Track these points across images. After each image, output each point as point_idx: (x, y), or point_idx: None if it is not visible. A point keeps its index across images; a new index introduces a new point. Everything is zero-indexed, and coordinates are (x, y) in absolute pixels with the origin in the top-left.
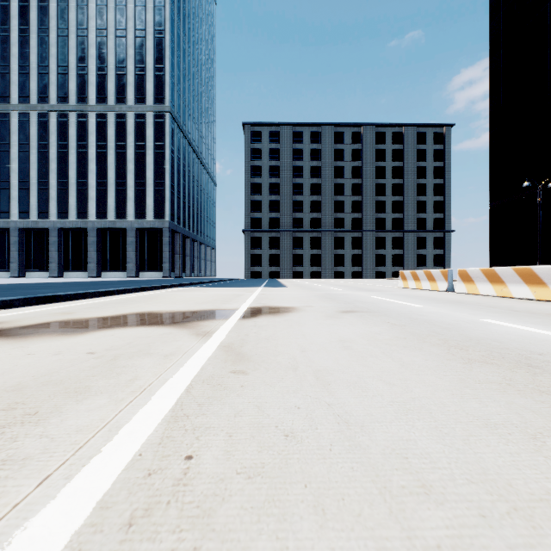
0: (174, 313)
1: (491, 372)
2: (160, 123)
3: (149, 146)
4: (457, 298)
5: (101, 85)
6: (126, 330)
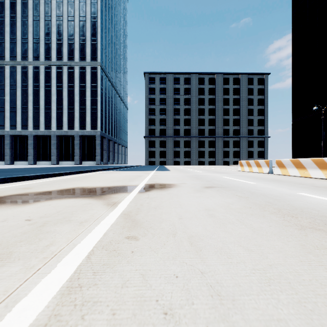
0: (96, 188)
1: (322, 238)
2: (94, 72)
3: (88, 86)
4: (276, 178)
5: (59, 50)
6: (60, 201)
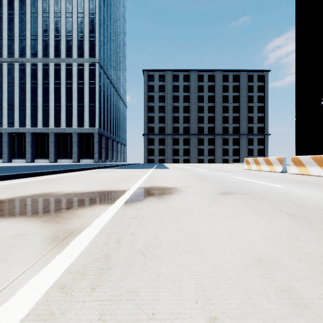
0: (67, 195)
1: None
2: (92, 69)
3: (86, 83)
4: (298, 178)
5: (57, 46)
6: None
